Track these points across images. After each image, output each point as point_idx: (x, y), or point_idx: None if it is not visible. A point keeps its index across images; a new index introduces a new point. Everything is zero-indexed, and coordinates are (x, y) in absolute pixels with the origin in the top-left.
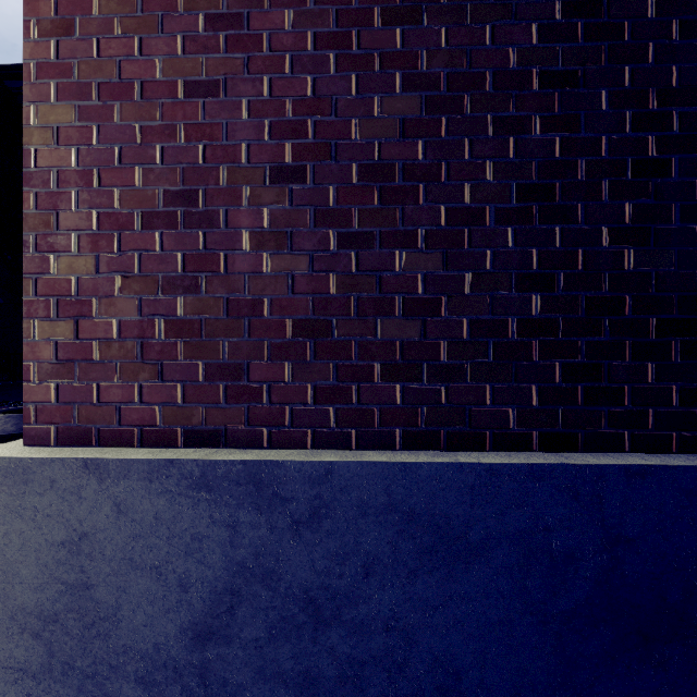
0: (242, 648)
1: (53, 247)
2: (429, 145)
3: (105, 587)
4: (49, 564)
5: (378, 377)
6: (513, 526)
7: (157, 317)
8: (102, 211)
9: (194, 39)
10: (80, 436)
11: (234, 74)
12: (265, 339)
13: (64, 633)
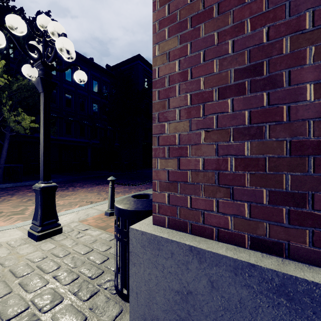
0: None
1: (166, 119)
2: None
3: None
4: (170, 300)
5: None
6: None
7: (229, 156)
8: (193, 93)
9: None
10: (180, 225)
11: None
12: None
13: None
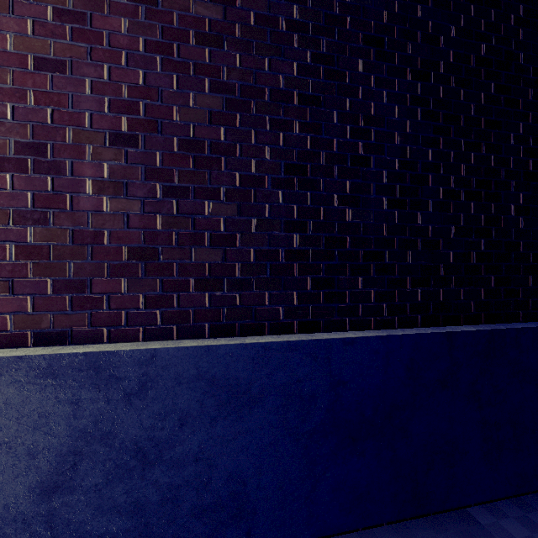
0: (83, 494)
1: None
2: (228, 131)
3: None
4: None
5: (193, 288)
6: (279, 381)
7: (8, 243)
8: None
9: (43, 25)
10: None
11: (79, 58)
12: (105, 261)
13: None
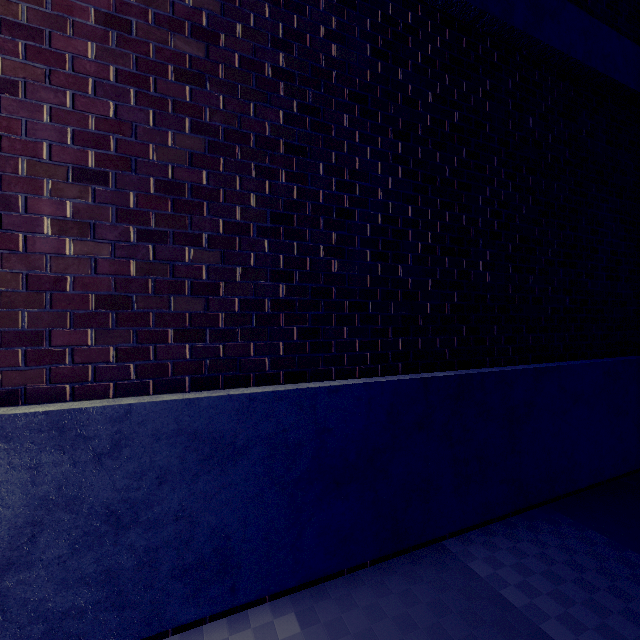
0: (44, 568)
1: None
2: (211, 175)
3: None
4: None
5: (172, 339)
6: (264, 432)
7: None
8: None
9: None
10: None
11: (35, 80)
12: (68, 310)
13: None
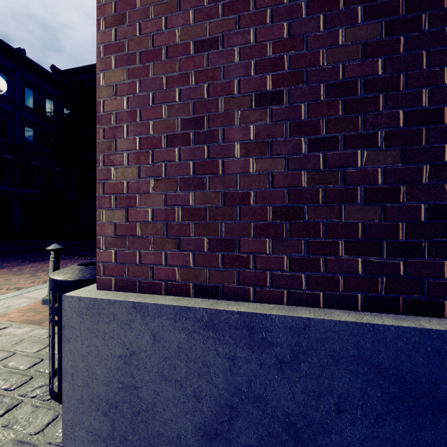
0: None
1: (113, 162)
2: (388, 61)
3: (146, 389)
4: (112, 369)
5: (342, 251)
6: None
7: (176, 206)
8: (142, 137)
9: (201, 11)
10: (128, 285)
11: (229, 31)
12: (251, 221)
13: (121, 415)
